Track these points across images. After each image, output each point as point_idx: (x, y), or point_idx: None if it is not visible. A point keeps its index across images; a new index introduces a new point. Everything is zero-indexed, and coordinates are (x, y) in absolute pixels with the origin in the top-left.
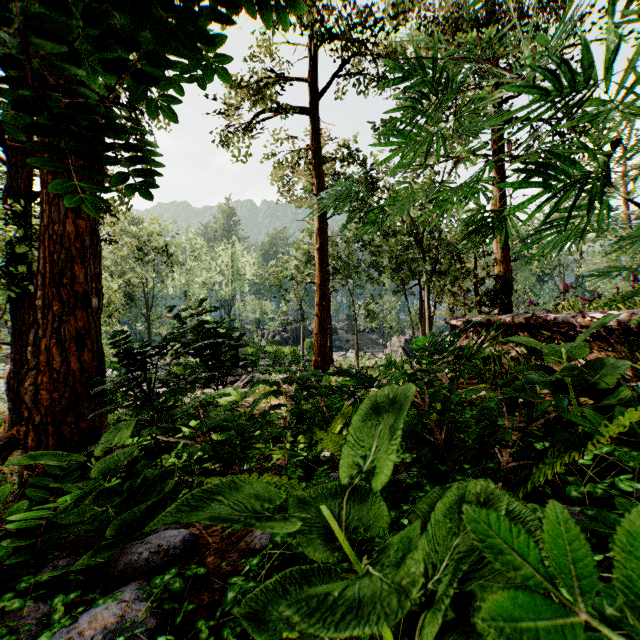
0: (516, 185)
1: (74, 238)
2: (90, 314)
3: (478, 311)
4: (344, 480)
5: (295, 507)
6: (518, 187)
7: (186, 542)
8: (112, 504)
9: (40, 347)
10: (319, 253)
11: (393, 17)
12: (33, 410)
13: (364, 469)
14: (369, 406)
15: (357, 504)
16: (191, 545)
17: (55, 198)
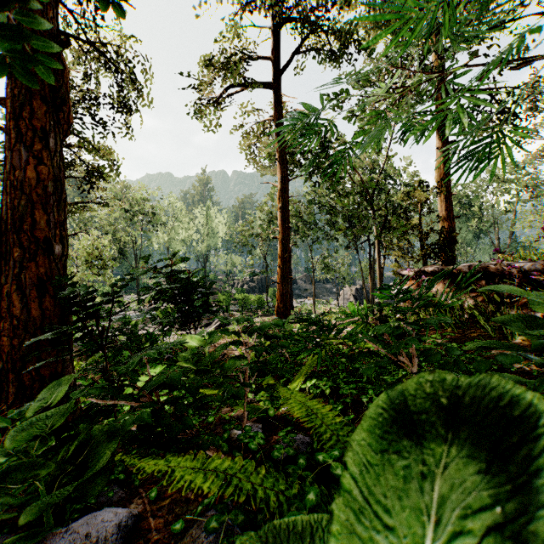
0: None
1: (35, 184)
2: (53, 261)
3: (424, 263)
4: None
5: None
6: None
7: (122, 528)
8: (38, 478)
9: (2, 293)
10: (281, 211)
11: None
12: None
13: None
14: (388, 412)
15: None
16: (129, 530)
17: (17, 144)
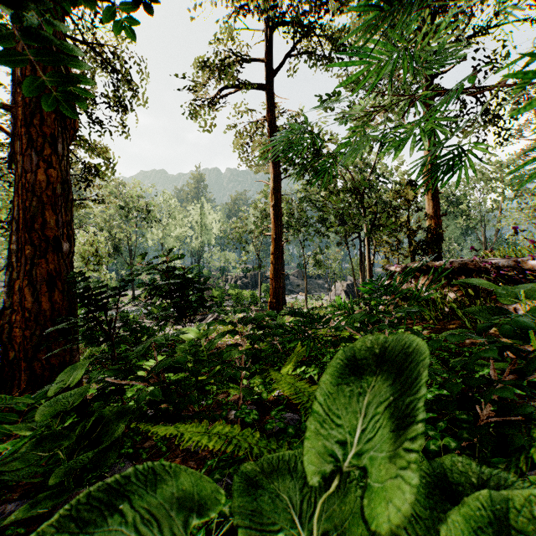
0: (530, 72)
1: (45, 186)
2: (61, 257)
3: (412, 259)
4: (311, 478)
5: (242, 494)
6: (533, 75)
7: None
8: (61, 448)
9: (14, 288)
10: (274, 209)
11: (339, 1)
12: (8, 346)
13: (344, 467)
14: (343, 362)
15: (324, 490)
16: None
17: (28, 149)
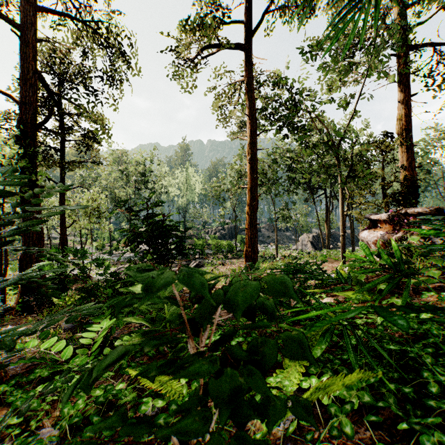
0: None
1: None
2: None
3: (386, 210)
4: None
5: None
6: None
7: None
8: None
9: None
10: (249, 163)
11: None
12: None
13: None
14: None
15: None
16: None
17: None
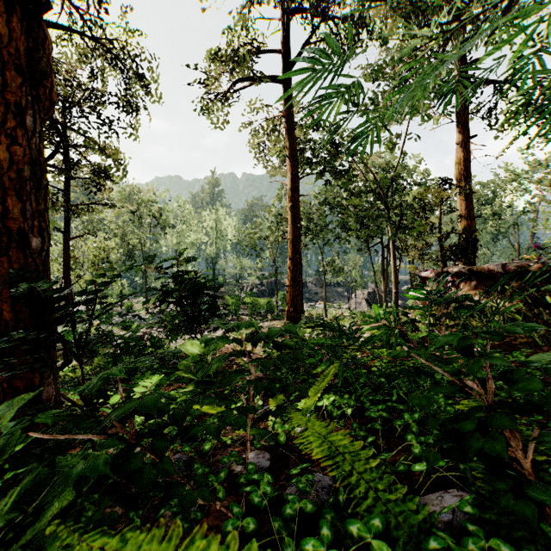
0: None
1: (8, 167)
2: (30, 255)
3: (443, 265)
4: None
5: None
6: None
7: None
8: None
9: None
10: (291, 211)
11: None
12: None
13: None
14: None
15: None
16: None
17: None
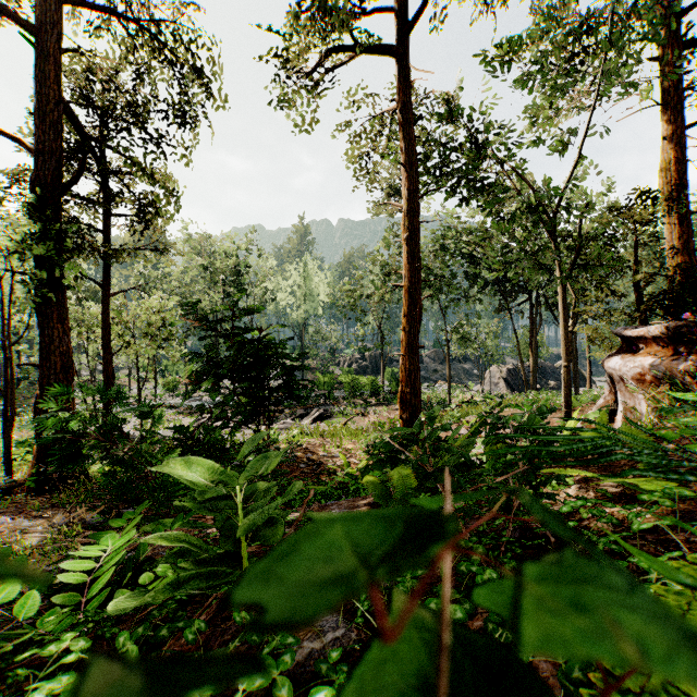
0: None
1: None
2: None
3: (642, 324)
4: None
5: None
6: None
7: None
8: None
9: None
10: (407, 244)
11: None
12: None
13: None
14: None
15: None
16: None
17: None
